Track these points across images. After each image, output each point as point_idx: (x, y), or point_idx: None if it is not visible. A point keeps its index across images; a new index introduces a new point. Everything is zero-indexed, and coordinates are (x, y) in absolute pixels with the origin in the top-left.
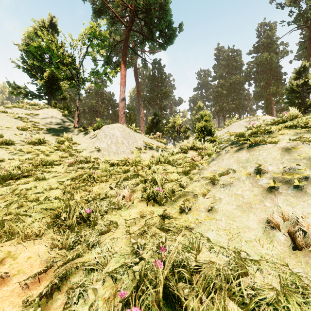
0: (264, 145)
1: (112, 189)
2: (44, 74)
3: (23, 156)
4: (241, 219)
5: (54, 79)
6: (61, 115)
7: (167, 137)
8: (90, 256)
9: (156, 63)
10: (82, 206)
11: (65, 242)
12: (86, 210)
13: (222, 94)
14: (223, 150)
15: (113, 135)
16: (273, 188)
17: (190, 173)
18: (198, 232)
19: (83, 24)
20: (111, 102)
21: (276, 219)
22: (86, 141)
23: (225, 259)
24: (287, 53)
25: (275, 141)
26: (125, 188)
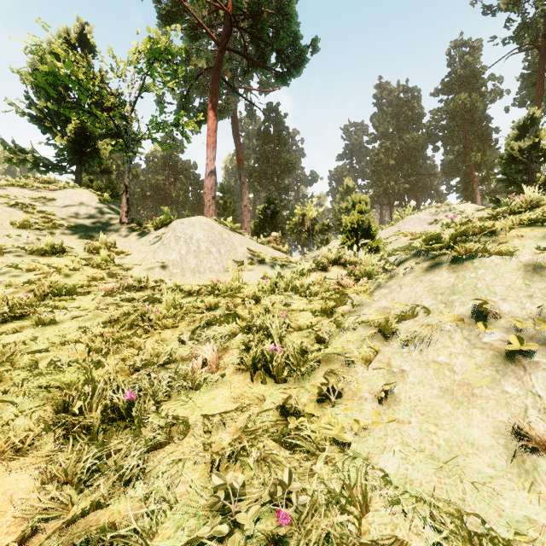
0: (485, 259)
1: (185, 344)
2: (69, 127)
3: (19, 278)
4: (453, 423)
5: (86, 136)
6: (97, 201)
7: (291, 241)
8: (123, 505)
9: (271, 110)
10: (117, 383)
11: (73, 470)
12: (125, 393)
13: (387, 166)
14: (399, 267)
15: (192, 237)
16: (518, 352)
17: (336, 312)
18: (362, 451)
19: (137, 33)
20: (191, 179)
21: (536, 427)
22: (141, 249)
23: (433, 537)
24: (500, 94)
25: (509, 251)
26: (209, 343)
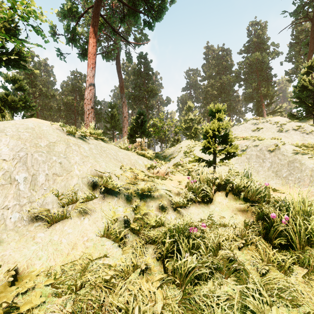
0: None
1: None
2: None
3: None
4: None
5: None
6: None
7: (155, 140)
8: None
9: (142, 57)
10: None
11: None
12: None
13: (212, 95)
14: None
15: None
16: None
17: None
18: None
19: None
20: None
21: None
22: None
23: None
24: (278, 54)
25: None
26: None
